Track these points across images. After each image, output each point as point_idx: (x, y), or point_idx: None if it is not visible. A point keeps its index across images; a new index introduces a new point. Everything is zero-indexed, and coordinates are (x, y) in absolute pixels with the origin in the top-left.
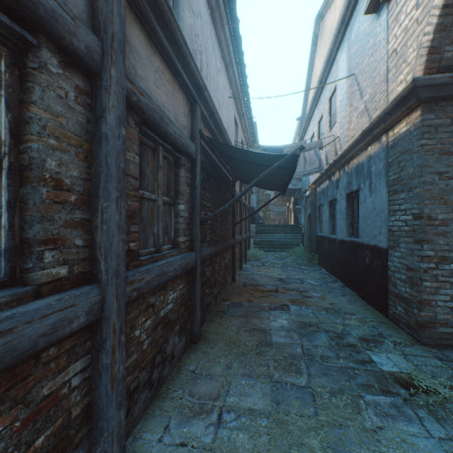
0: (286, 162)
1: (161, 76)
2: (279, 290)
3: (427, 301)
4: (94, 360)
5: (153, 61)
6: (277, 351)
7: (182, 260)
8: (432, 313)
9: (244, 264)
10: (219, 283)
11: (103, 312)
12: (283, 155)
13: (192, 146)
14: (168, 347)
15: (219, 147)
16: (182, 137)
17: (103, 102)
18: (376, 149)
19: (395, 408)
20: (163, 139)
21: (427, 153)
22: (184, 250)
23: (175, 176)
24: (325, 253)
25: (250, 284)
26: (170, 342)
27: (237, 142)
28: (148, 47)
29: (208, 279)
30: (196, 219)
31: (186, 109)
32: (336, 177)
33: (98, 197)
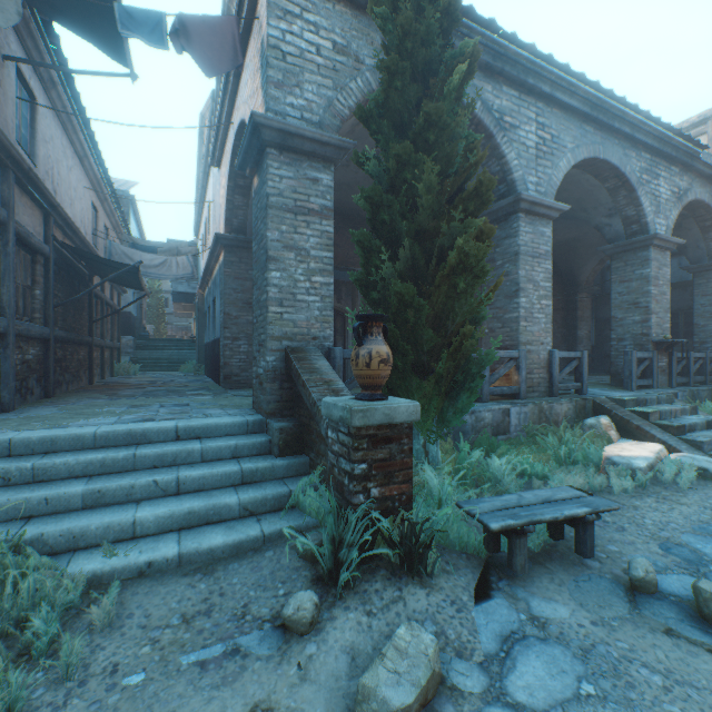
0: (134, 269)
1: (27, 206)
2: (144, 384)
3: (228, 363)
4: (3, 353)
5: (23, 201)
6: (122, 395)
7: (41, 329)
8: (230, 370)
9: (110, 377)
10: (72, 372)
11: (9, 331)
12: (129, 265)
13: (48, 248)
14: (30, 383)
15: (73, 249)
16: (41, 244)
17: (9, 238)
18: (219, 268)
19: (180, 397)
20: (27, 246)
21: (228, 277)
22: (40, 324)
23: (32, 269)
24: (207, 359)
25: (113, 383)
26: (32, 381)
27: (98, 230)
28: (20, 194)
29: (60, 360)
30: (51, 303)
31: (42, 220)
32: (210, 284)
33: (5, 280)
